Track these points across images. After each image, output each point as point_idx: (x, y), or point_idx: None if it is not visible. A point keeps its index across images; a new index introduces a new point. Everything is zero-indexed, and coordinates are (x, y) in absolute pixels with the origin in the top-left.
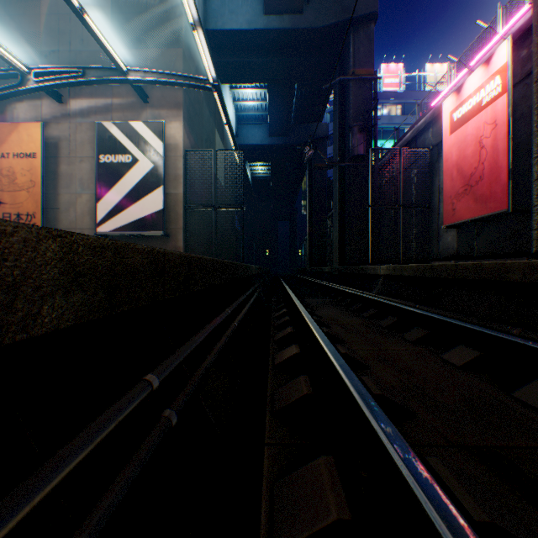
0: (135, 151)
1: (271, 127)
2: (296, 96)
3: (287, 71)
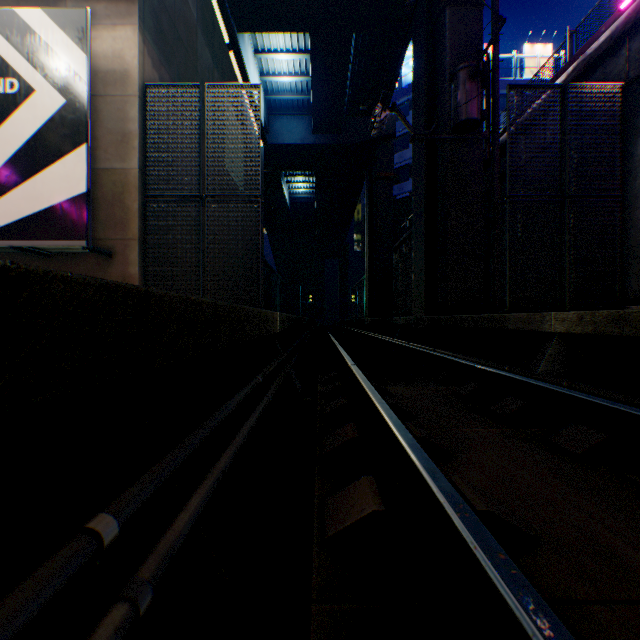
0: (27, 71)
1: (315, 117)
2: (352, 64)
3: (340, 1)
